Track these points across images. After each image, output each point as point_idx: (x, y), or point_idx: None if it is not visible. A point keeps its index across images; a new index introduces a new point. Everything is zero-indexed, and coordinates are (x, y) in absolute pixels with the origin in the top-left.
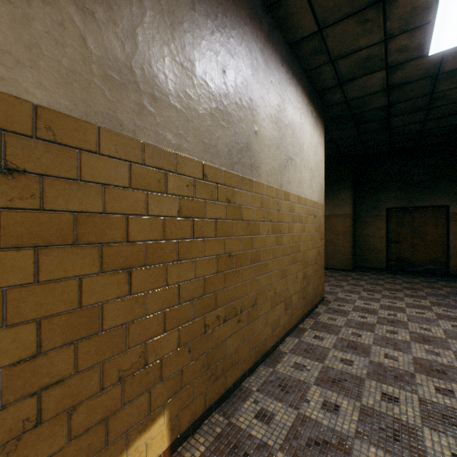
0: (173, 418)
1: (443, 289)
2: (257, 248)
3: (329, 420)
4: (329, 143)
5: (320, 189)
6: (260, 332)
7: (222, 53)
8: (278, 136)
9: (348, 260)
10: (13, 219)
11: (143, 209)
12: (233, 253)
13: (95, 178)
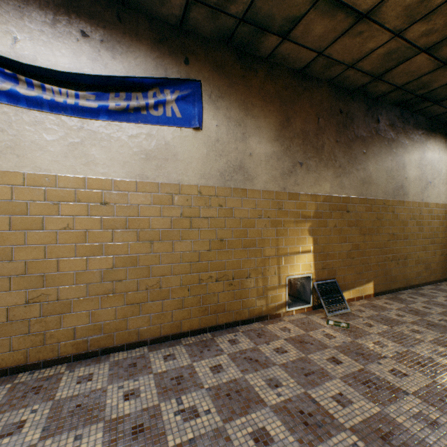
0: (374, 285)
1: None
2: (406, 232)
3: (446, 303)
4: None
5: None
6: (408, 273)
7: (390, 153)
8: (419, 174)
9: None
10: (348, 221)
11: (367, 217)
12: (394, 233)
13: (358, 210)
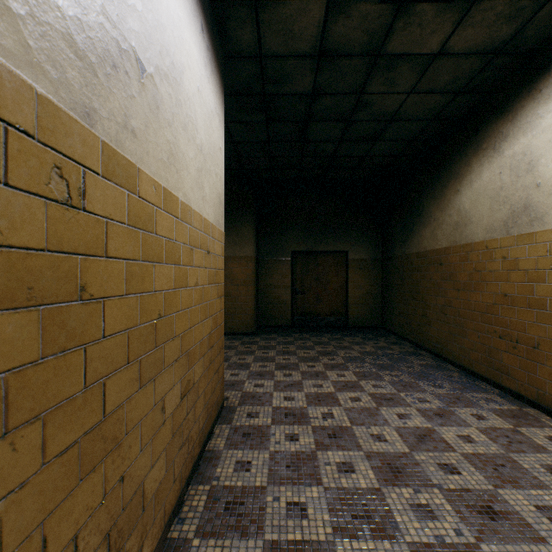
0: None
1: (354, 348)
2: None
3: None
4: (228, 147)
5: (218, 201)
6: None
7: None
8: None
9: (251, 319)
10: None
11: None
12: None
13: None
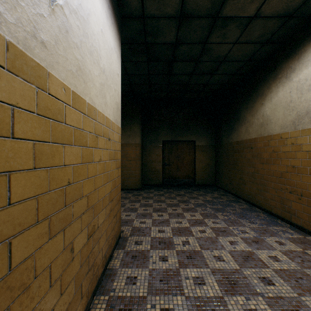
0: None
1: (200, 198)
2: None
3: None
4: (125, 78)
5: (116, 107)
6: None
7: None
8: None
9: (138, 181)
10: None
11: None
12: None
13: None
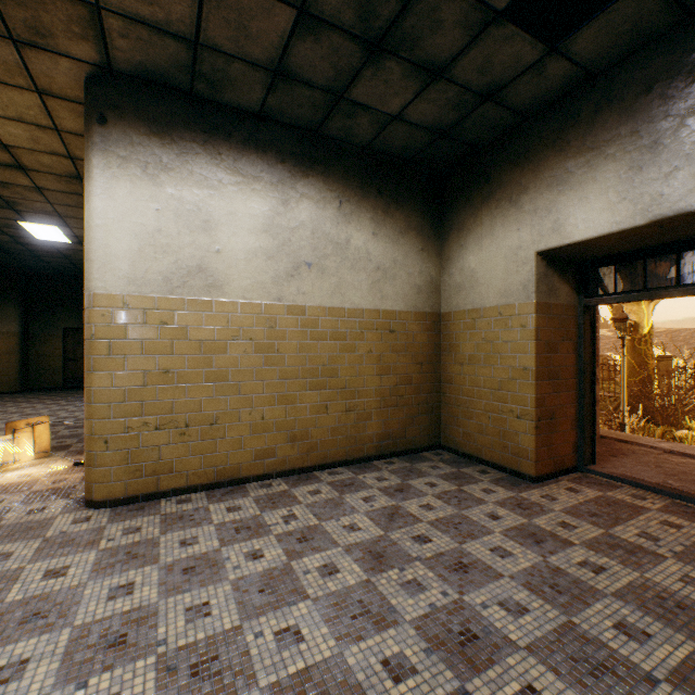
0: None
1: None
2: None
3: None
4: None
5: None
6: None
7: None
8: None
9: (15, 381)
10: None
11: None
12: None
13: None
